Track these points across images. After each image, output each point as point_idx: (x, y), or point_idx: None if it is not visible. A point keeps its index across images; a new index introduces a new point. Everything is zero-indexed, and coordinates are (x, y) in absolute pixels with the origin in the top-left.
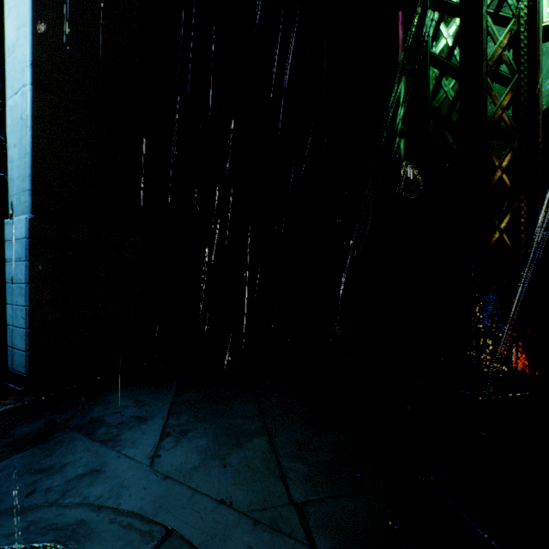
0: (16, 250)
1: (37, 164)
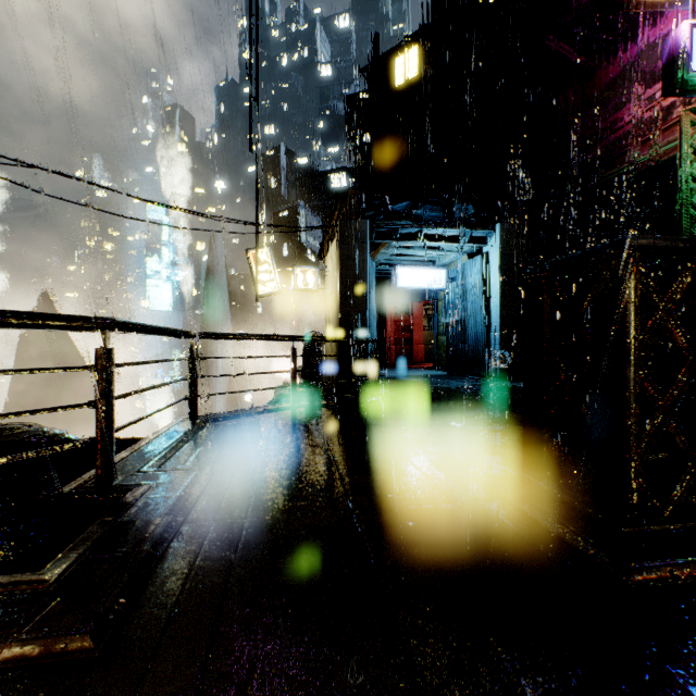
0: (495, 342)
1: (500, 318)
